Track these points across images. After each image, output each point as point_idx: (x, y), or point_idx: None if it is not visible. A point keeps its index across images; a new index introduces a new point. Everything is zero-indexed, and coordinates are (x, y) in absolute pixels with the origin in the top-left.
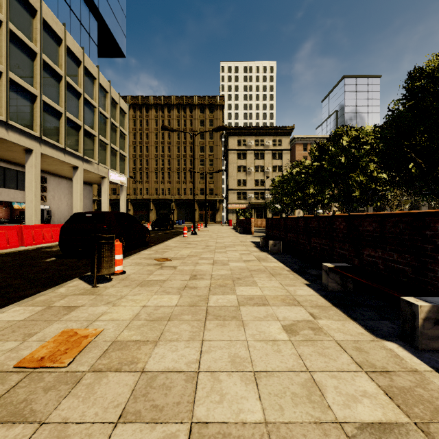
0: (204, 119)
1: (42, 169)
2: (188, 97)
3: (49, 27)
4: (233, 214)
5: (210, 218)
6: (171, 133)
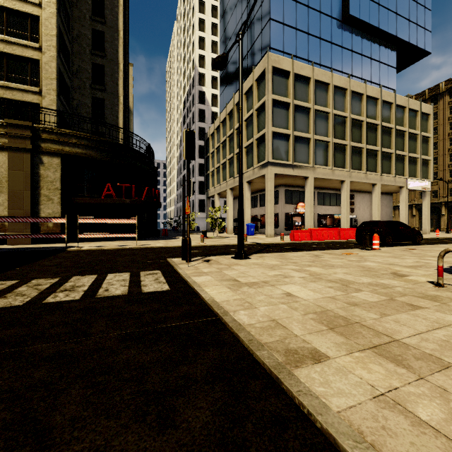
0: None
1: (351, 189)
2: None
3: (354, 93)
4: None
5: None
6: None
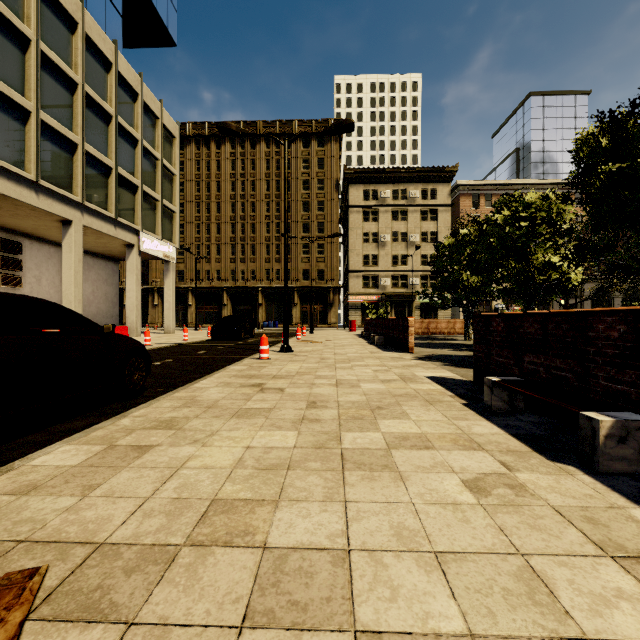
0: (310, 157)
1: (9, 226)
2: (283, 121)
3: None
4: (356, 311)
5: (320, 318)
6: (256, 181)
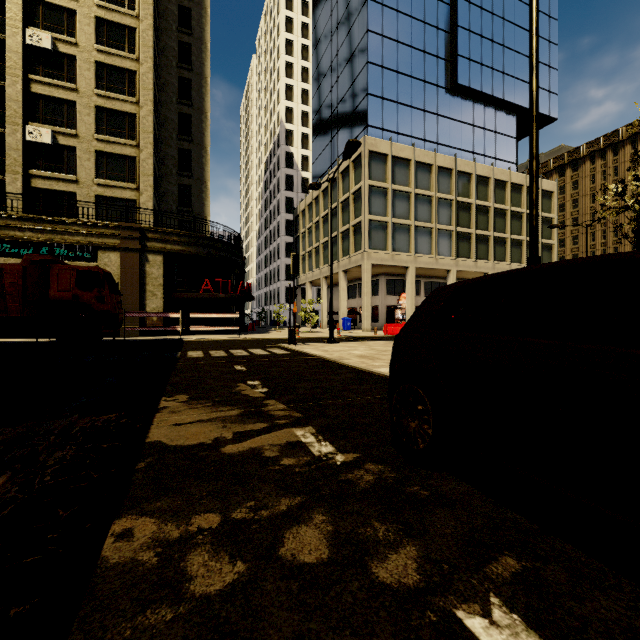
0: None
1: (463, 278)
2: None
3: (462, 172)
4: None
5: None
6: None
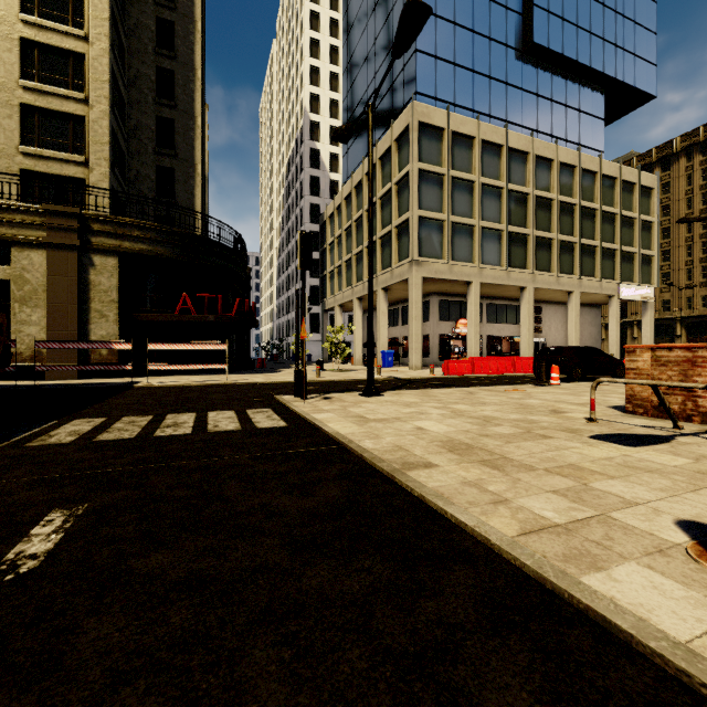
0: None
1: (537, 299)
2: None
3: (540, 158)
4: None
5: None
6: None
